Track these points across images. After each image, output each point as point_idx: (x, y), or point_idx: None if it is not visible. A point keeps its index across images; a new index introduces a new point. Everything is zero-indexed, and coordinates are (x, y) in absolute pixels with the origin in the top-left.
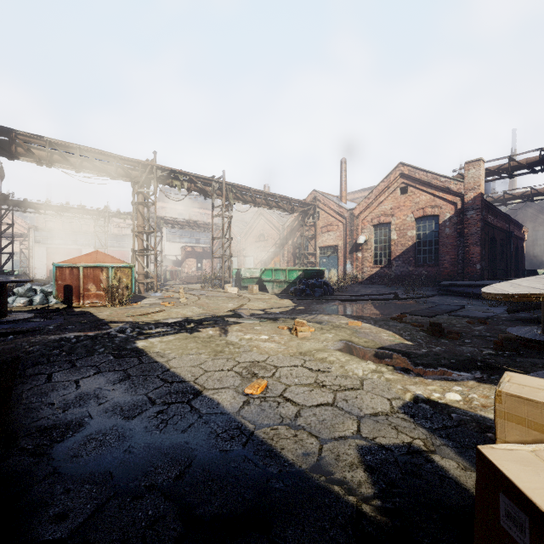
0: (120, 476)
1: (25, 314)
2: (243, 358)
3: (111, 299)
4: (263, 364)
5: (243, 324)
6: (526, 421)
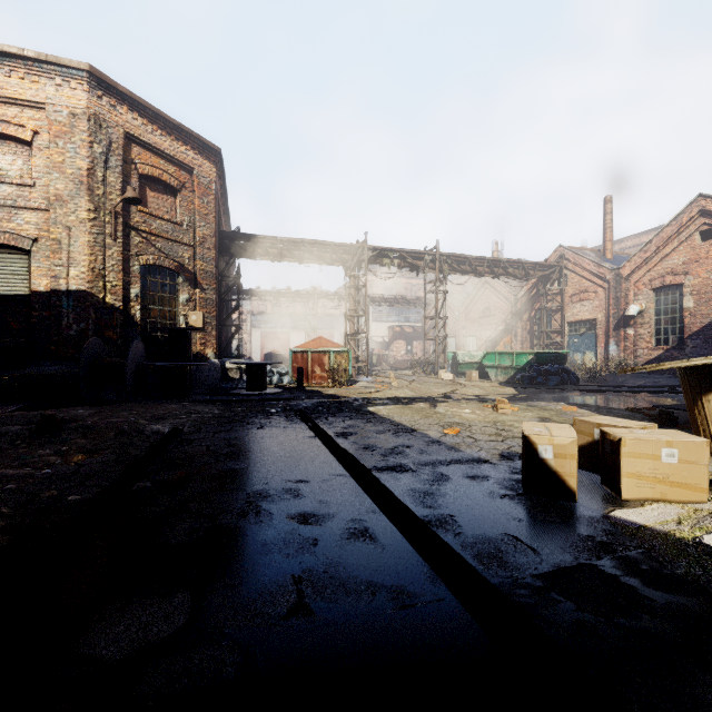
0: (382, 445)
1: (277, 389)
2: (446, 420)
3: (332, 381)
4: (460, 424)
5: (451, 402)
6: (584, 432)
